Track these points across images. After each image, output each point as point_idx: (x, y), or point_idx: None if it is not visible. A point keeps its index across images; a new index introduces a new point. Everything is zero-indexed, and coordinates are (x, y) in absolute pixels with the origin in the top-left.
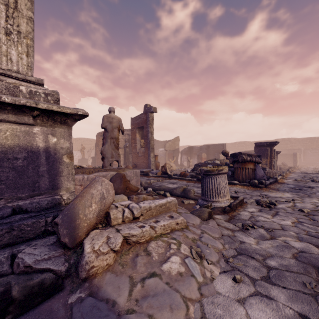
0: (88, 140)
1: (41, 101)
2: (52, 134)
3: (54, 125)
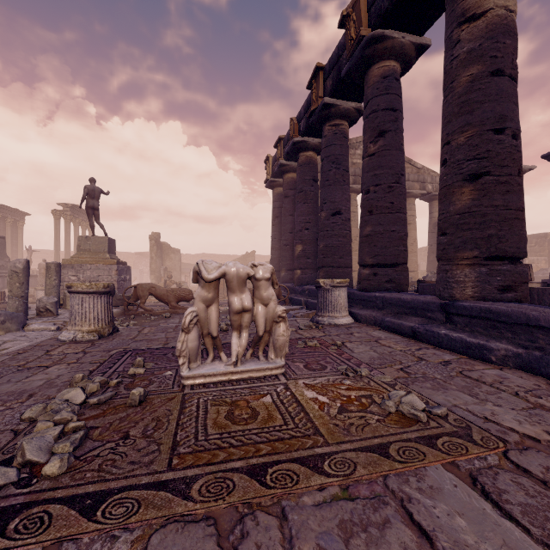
0: (207, 256)
1: None
2: None
3: None
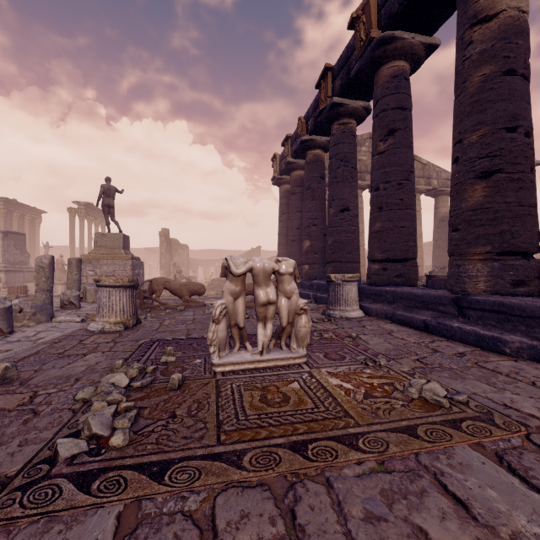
0: (213, 251)
1: (0, 268)
2: (0, 274)
3: (1, 272)
